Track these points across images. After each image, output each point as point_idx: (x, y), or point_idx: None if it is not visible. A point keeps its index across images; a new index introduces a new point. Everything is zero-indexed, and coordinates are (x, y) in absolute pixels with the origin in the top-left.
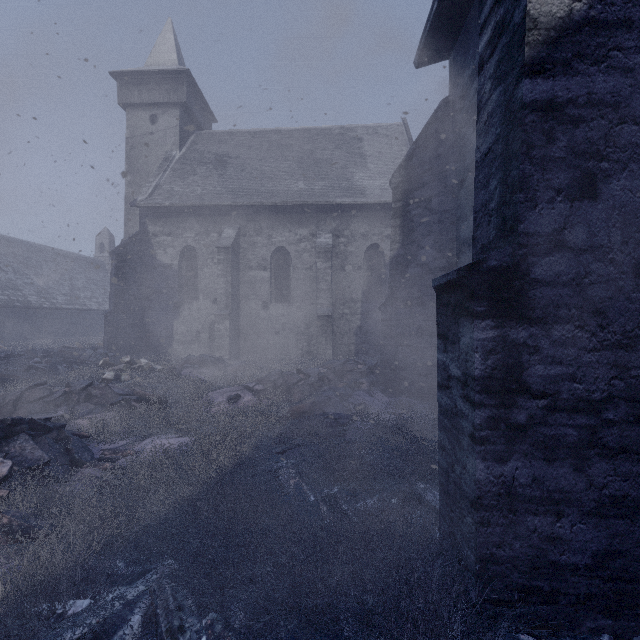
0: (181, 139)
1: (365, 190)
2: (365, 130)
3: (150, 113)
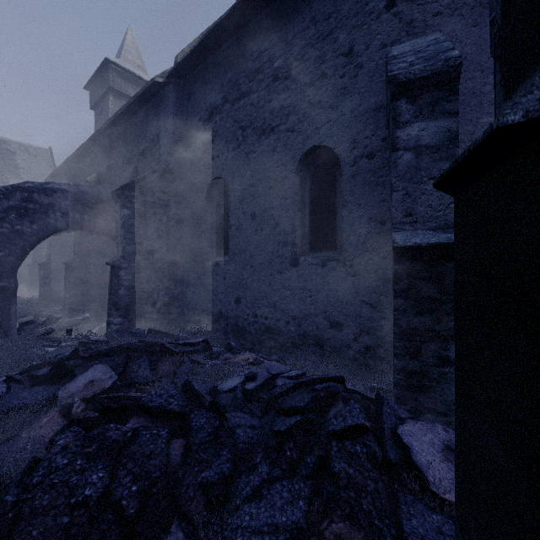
0: None
1: None
2: (18, 146)
3: None
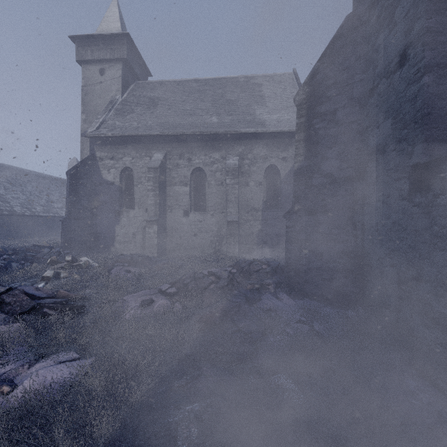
0: (123, 87)
1: (265, 122)
2: (264, 78)
3: (100, 67)
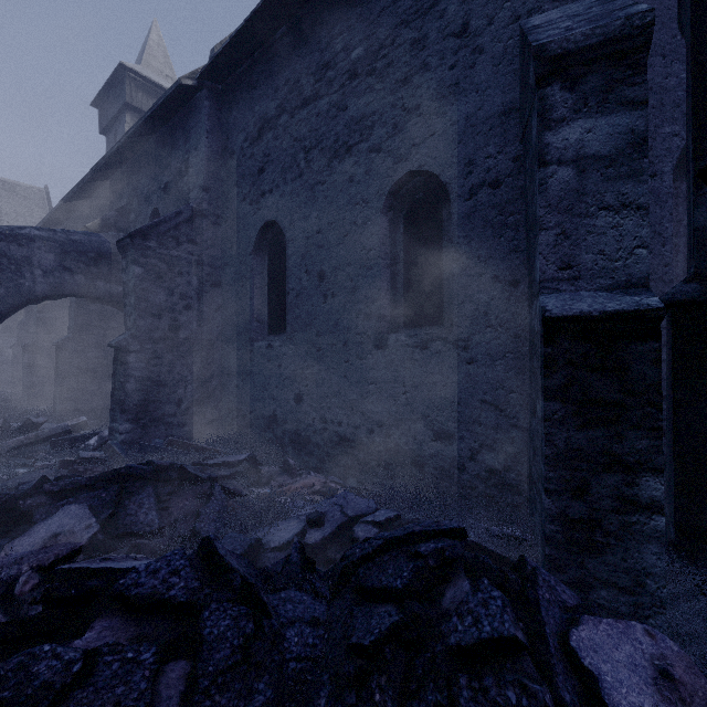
0: None
1: None
2: (1, 184)
3: None
